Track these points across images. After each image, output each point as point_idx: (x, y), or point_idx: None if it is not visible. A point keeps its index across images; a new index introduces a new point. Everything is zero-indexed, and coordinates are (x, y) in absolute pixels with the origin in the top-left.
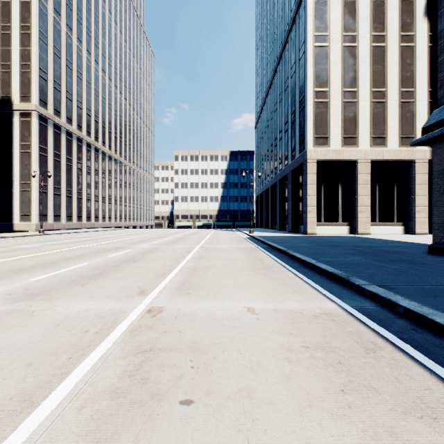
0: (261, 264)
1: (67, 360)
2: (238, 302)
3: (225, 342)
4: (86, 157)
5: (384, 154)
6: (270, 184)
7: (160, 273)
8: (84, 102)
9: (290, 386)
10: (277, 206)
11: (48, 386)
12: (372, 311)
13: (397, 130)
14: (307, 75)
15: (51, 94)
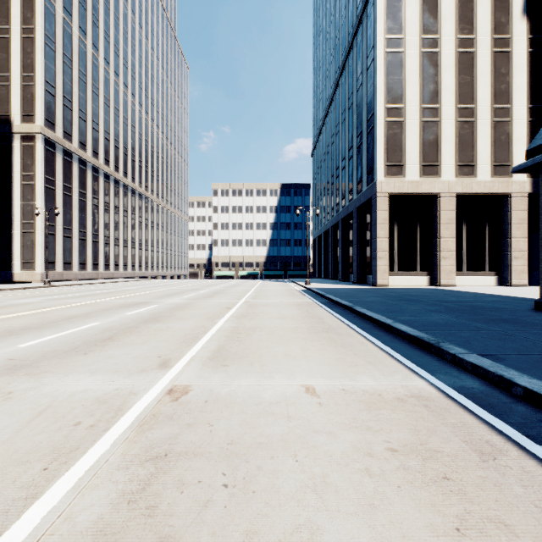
0: (322, 325)
1: (40, 473)
2: (293, 378)
3: (274, 441)
4: (103, 191)
5: (473, 186)
6: (331, 224)
7: (190, 337)
8: (101, 123)
9: (375, 520)
10: (340, 251)
11: (1, 522)
12: (478, 391)
13: (489, 156)
14: (377, 88)
15: (60, 113)
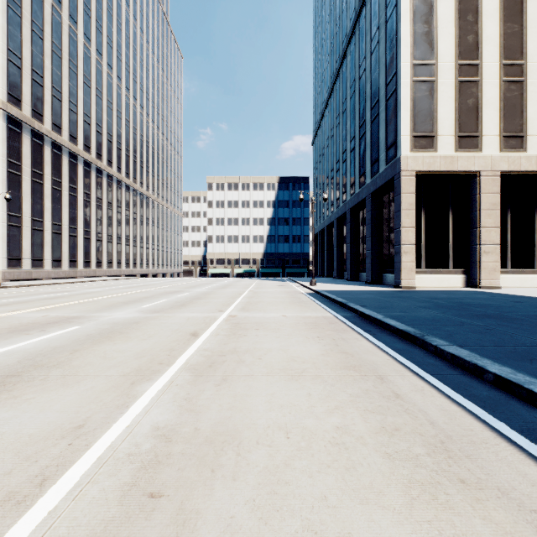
0: (407, 416)
1: None
2: None
3: None
4: (83, 180)
5: (522, 162)
6: (336, 215)
7: None
8: (80, 104)
9: None
10: (347, 246)
11: None
12: None
13: None
14: (402, 40)
15: (28, 88)
